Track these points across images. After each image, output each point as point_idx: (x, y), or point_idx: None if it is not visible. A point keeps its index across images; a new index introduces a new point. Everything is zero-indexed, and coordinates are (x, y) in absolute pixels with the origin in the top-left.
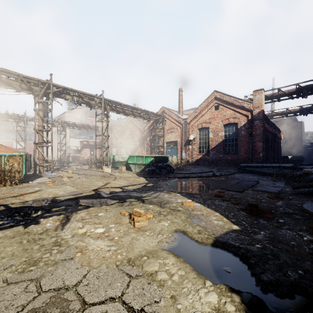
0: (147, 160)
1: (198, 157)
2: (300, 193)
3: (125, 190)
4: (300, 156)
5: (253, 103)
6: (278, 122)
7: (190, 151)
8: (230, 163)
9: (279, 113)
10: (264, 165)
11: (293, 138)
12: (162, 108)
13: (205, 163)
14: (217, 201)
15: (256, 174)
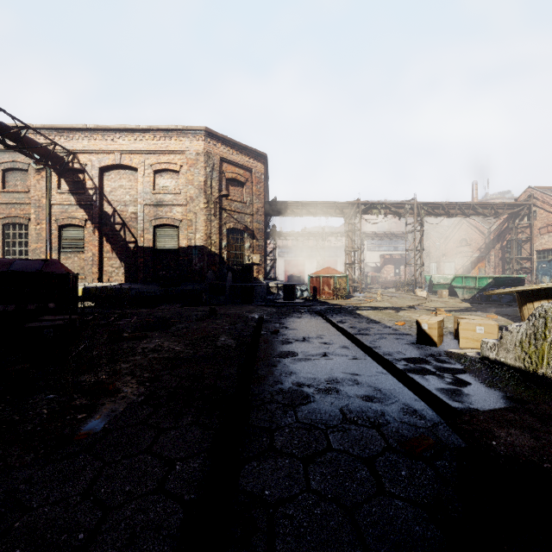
0: (482, 282)
1: None
2: None
3: None
4: None
5: None
6: None
7: None
8: None
9: None
10: None
11: None
12: (528, 191)
13: None
14: None
15: None
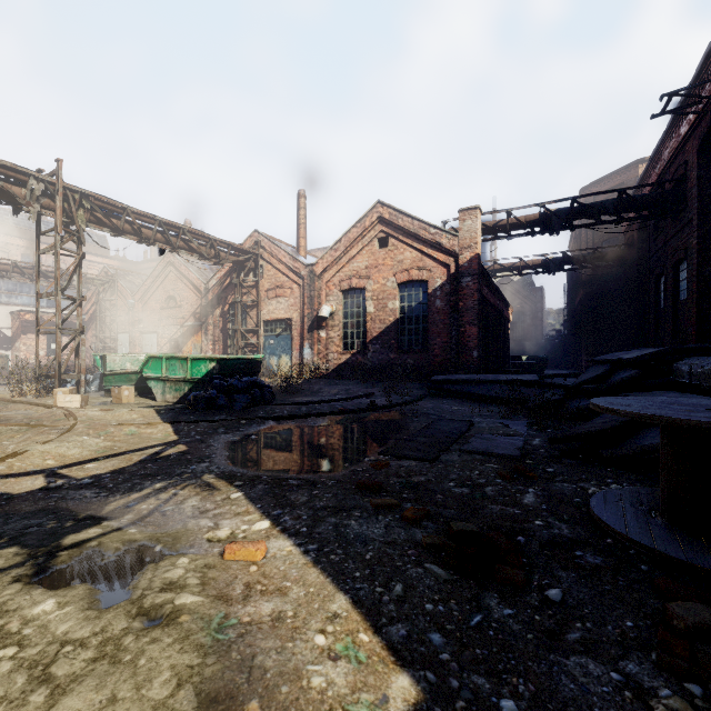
0: (199, 368)
1: (342, 359)
2: (566, 454)
3: (56, 486)
4: (541, 357)
5: (460, 237)
6: (502, 286)
7: (324, 345)
8: (412, 374)
9: (508, 266)
10: (483, 378)
11: (529, 321)
12: (255, 235)
13: (357, 373)
14: (358, 520)
15: (465, 400)
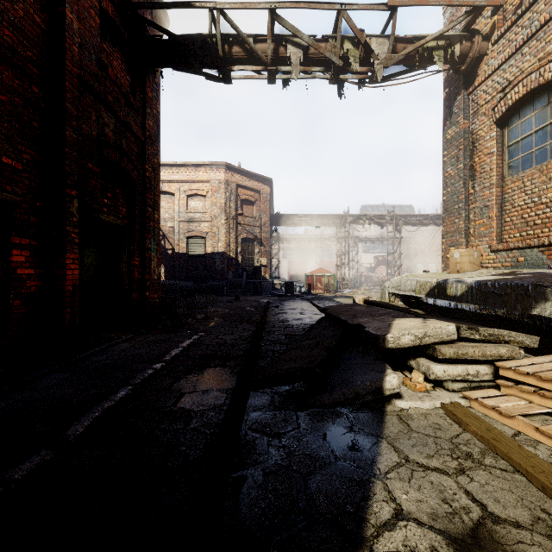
0: None
1: None
2: None
3: None
4: None
5: None
6: None
7: None
8: None
9: None
10: None
11: None
12: None
13: None
14: None
15: None
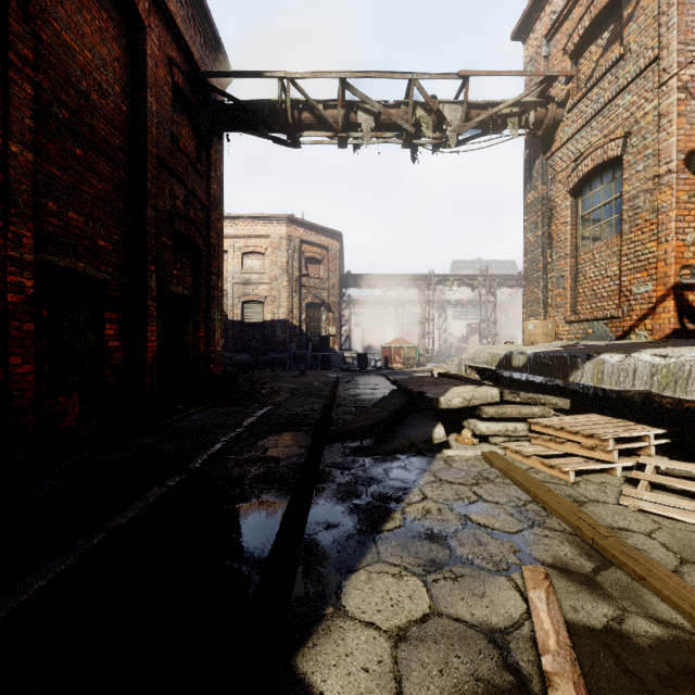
0: None
1: None
2: None
3: None
4: None
5: None
6: None
7: None
8: None
9: None
10: None
11: None
12: None
13: None
14: None
15: None
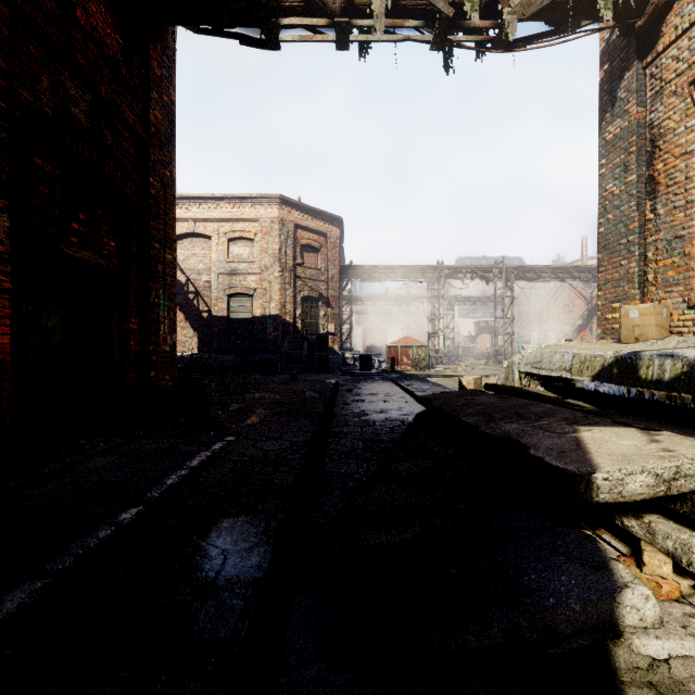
0: None
1: None
2: None
3: None
4: None
5: None
6: None
7: None
8: None
9: None
10: None
11: None
12: None
13: None
14: None
15: None
